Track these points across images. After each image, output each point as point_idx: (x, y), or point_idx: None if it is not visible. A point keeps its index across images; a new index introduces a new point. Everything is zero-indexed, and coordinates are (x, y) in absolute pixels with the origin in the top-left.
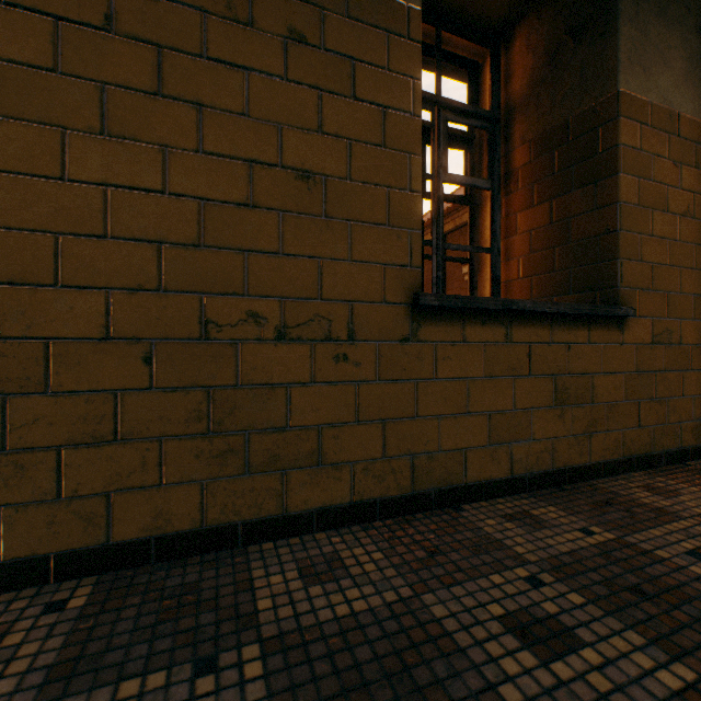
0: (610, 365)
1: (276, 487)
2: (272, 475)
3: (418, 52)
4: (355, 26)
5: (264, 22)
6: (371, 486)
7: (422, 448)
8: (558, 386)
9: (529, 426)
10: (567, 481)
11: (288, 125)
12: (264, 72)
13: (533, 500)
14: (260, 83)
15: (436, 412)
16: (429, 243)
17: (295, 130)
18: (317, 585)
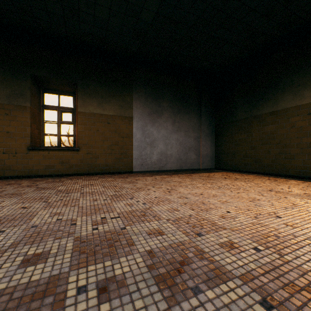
0: (75, 157)
1: (3, 173)
2: (3, 171)
3: (30, 112)
4: (17, 111)
5: (1, 113)
6: (20, 174)
7: (30, 169)
8: (61, 161)
9: (54, 167)
10: (64, 176)
11: (5, 126)
12: (1, 119)
13: (52, 177)
14: (1, 121)
15: (33, 164)
16: (56, 134)
17: (6, 126)
18: (2, 181)
